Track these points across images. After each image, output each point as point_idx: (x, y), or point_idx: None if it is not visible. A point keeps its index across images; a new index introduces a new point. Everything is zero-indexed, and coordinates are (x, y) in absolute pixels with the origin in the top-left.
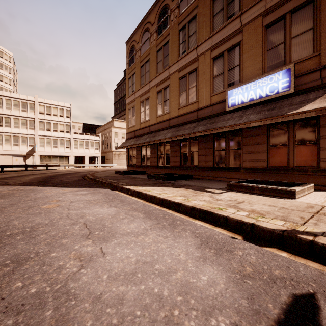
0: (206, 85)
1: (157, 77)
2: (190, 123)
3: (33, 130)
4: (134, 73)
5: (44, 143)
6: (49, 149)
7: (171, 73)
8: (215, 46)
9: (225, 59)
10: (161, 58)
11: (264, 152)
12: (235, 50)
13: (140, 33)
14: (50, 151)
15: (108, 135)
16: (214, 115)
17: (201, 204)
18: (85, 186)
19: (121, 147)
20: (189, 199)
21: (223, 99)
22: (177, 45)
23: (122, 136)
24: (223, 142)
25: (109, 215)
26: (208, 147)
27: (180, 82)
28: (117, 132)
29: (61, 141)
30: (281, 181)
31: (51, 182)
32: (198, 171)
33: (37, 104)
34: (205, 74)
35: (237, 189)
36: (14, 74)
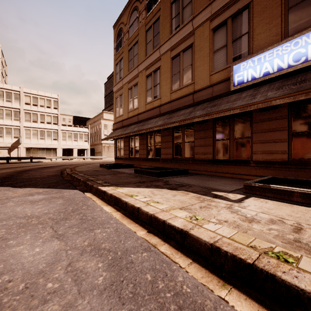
0: (204, 62)
1: (146, 60)
2: (184, 108)
3: (19, 121)
4: (121, 58)
5: (30, 135)
6: (35, 141)
7: (162, 53)
8: (215, 14)
9: (229, 28)
10: (150, 37)
11: (284, 140)
12: (242, 15)
13: (128, 14)
14: (37, 143)
15: (98, 127)
16: (214, 98)
17: (227, 234)
18: (52, 185)
19: (108, 138)
20: (199, 219)
21: (227, 77)
22: (169, 20)
23: (112, 128)
24: (226, 130)
25: (25, 277)
26: (207, 137)
27: (172, 63)
28: (107, 124)
29: (48, 133)
30: (310, 178)
31: (15, 178)
32: (194, 165)
33: (22, 94)
34: (202, 50)
35: (261, 193)
36: (2, 65)
